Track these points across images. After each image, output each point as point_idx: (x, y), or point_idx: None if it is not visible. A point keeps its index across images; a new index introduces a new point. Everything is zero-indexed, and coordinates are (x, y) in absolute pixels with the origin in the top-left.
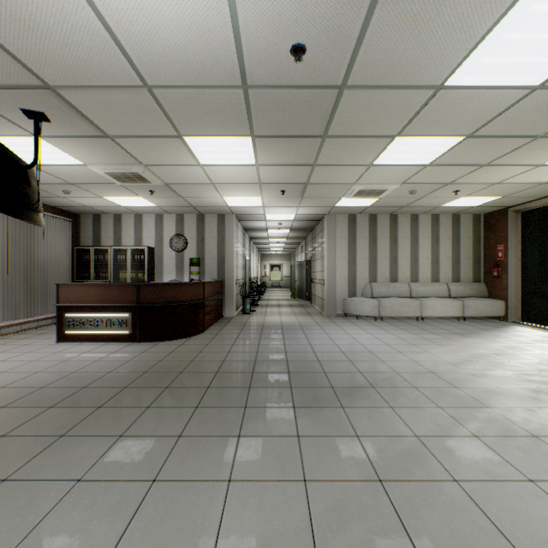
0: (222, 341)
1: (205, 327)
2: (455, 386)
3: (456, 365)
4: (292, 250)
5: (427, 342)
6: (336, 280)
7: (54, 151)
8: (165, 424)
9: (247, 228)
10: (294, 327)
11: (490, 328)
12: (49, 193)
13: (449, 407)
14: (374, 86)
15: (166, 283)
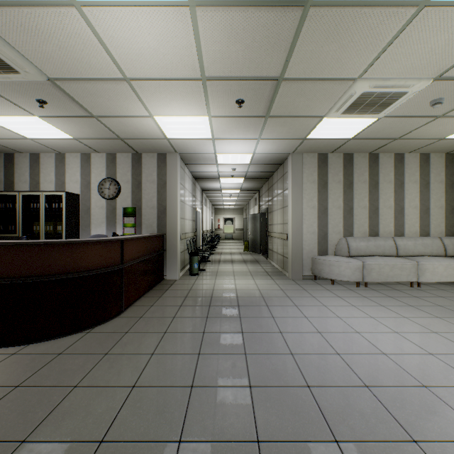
0: (137, 340)
1: (124, 305)
2: None
3: None
4: (244, 204)
5: None
6: (303, 234)
7: None
8: None
9: (197, 176)
10: (255, 301)
11: None
12: None
13: None
14: None
15: (42, 243)
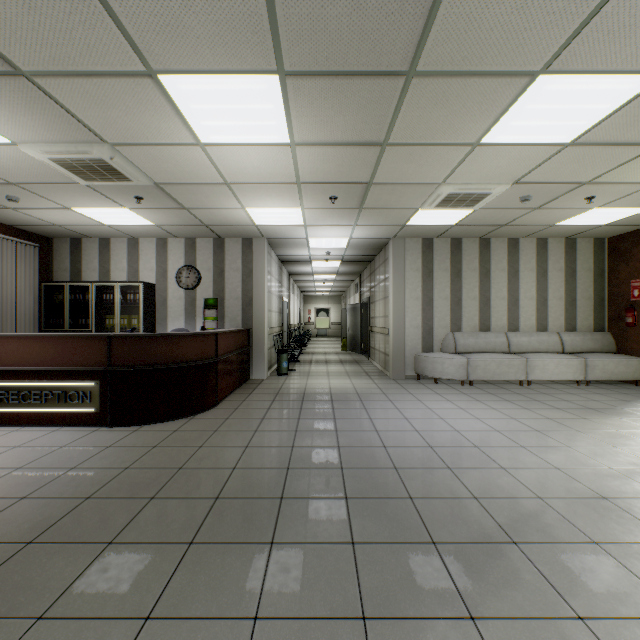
0: (240, 423)
1: (218, 398)
2: None
3: (635, 478)
4: (342, 290)
5: (557, 427)
6: (406, 329)
7: None
8: None
9: (285, 259)
10: (350, 397)
11: (632, 399)
12: None
13: None
14: None
15: (154, 335)
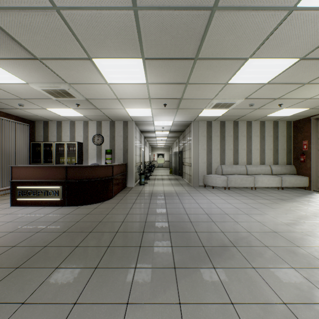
0: (123, 205)
1: (113, 195)
2: (297, 245)
3: (290, 225)
4: (170, 145)
5: (263, 206)
6: (199, 163)
7: (1, 71)
8: (66, 288)
9: (142, 130)
10: (172, 194)
11: (301, 195)
12: (10, 105)
13: (301, 267)
14: (240, 8)
15: (86, 166)
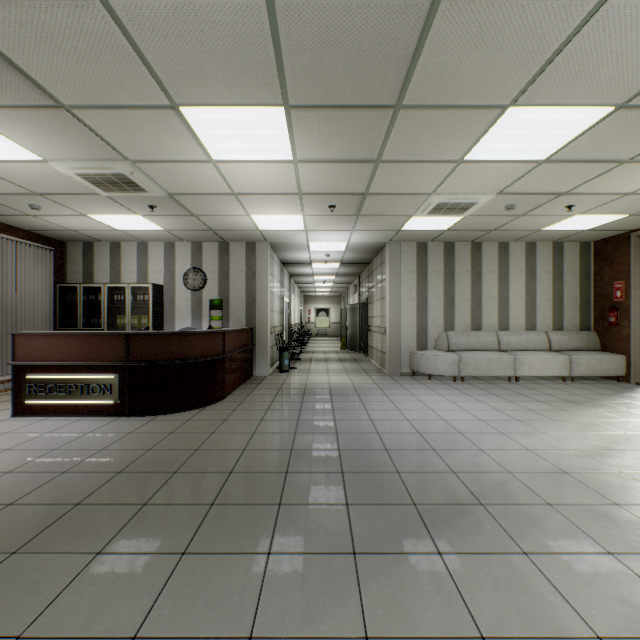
0: (246, 414)
1: (225, 392)
2: (615, 502)
3: (596, 457)
4: (342, 291)
5: (536, 416)
6: (402, 328)
7: None
8: (115, 600)
9: (286, 261)
10: (347, 391)
11: (612, 393)
12: (12, 209)
13: (627, 552)
14: None
15: (168, 333)
